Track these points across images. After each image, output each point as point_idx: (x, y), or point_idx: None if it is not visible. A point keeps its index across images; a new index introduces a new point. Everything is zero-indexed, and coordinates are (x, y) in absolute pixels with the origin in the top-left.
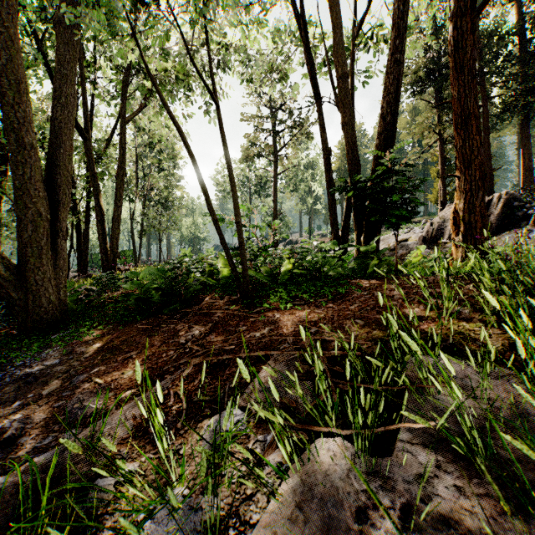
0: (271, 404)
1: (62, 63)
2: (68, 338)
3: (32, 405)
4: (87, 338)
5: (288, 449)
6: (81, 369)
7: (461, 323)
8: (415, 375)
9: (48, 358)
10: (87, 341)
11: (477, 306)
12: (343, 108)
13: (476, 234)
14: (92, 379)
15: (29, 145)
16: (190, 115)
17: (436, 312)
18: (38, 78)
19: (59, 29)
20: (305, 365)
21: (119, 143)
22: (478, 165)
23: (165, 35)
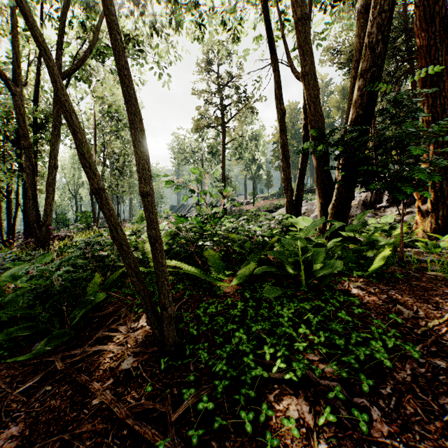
0: None
1: None
2: None
3: None
4: None
5: None
6: None
7: None
8: None
9: None
10: None
11: None
12: (305, 54)
13: (447, 202)
14: None
15: None
16: (141, 83)
17: None
18: None
19: None
20: None
21: (53, 100)
22: None
23: None
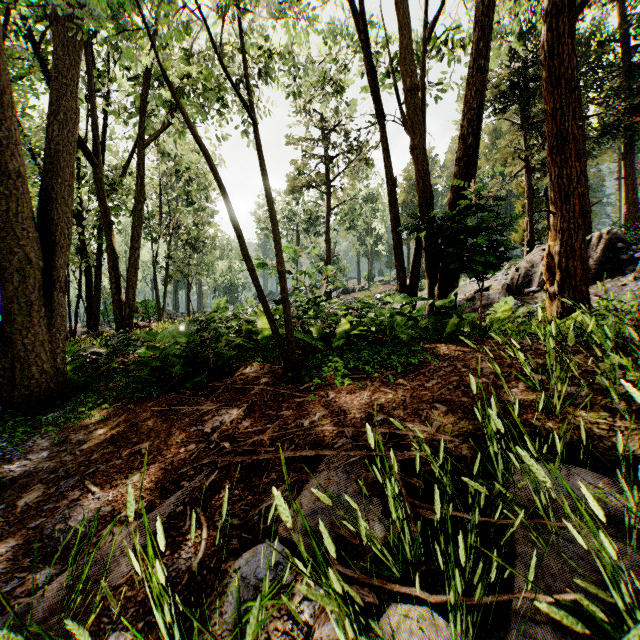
0: (324, 562)
1: (60, 69)
2: (64, 420)
3: (1, 522)
4: (88, 420)
5: (351, 634)
6: (73, 467)
7: (579, 413)
8: (523, 493)
9: (35, 448)
10: (87, 425)
11: (596, 386)
12: (413, 128)
13: (576, 283)
14: (85, 485)
15: (15, 172)
16: (224, 137)
17: (545, 397)
18: (34, 89)
19: (57, 27)
20: (370, 473)
21: (137, 171)
22: (578, 198)
23: (183, 28)
